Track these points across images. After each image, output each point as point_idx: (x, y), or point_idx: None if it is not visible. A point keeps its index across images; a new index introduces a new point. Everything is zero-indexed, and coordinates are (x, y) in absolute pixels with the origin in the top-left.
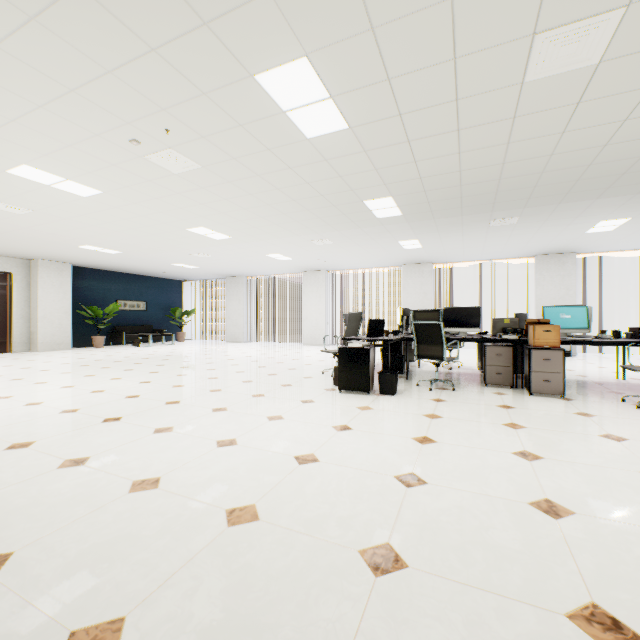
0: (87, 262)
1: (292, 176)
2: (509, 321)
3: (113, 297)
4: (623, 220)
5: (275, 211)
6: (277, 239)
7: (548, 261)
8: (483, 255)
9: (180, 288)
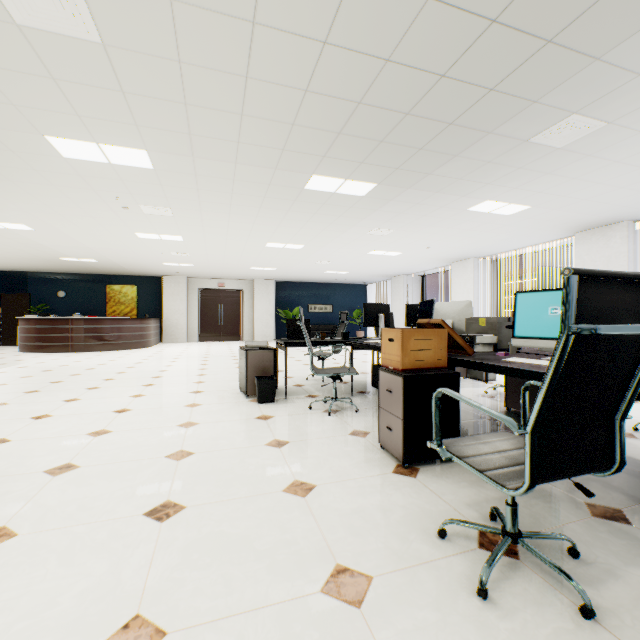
0: (278, 278)
1: (213, 193)
2: (485, 322)
3: (305, 302)
4: None
5: (274, 219)
6: (337, 239)
7: None
8: None
9: (364, 291)
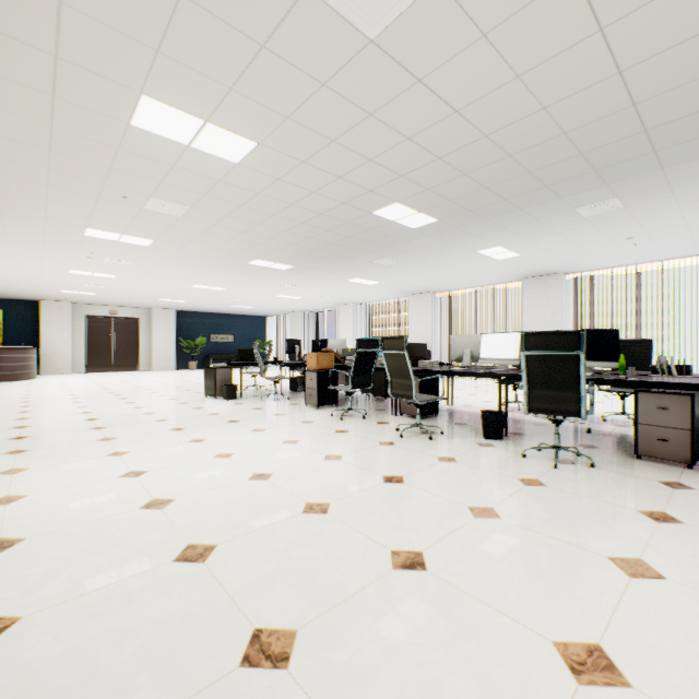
0: (181, 308)
1: (180, 259)
2: (351, 350)
3: (207, 332)
4: (498, 248)
5: (214, 273)
6: (256, 287)
7: (534, 284)
8: (462, 283)
9: (264, 323)
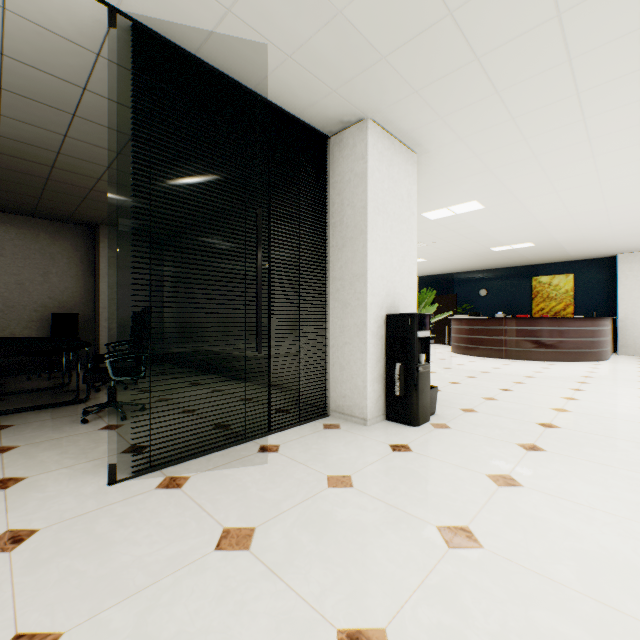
0: None
1: None
2: None
3: None
4: None
5: None
6: None
7: None
8: None
9: None
